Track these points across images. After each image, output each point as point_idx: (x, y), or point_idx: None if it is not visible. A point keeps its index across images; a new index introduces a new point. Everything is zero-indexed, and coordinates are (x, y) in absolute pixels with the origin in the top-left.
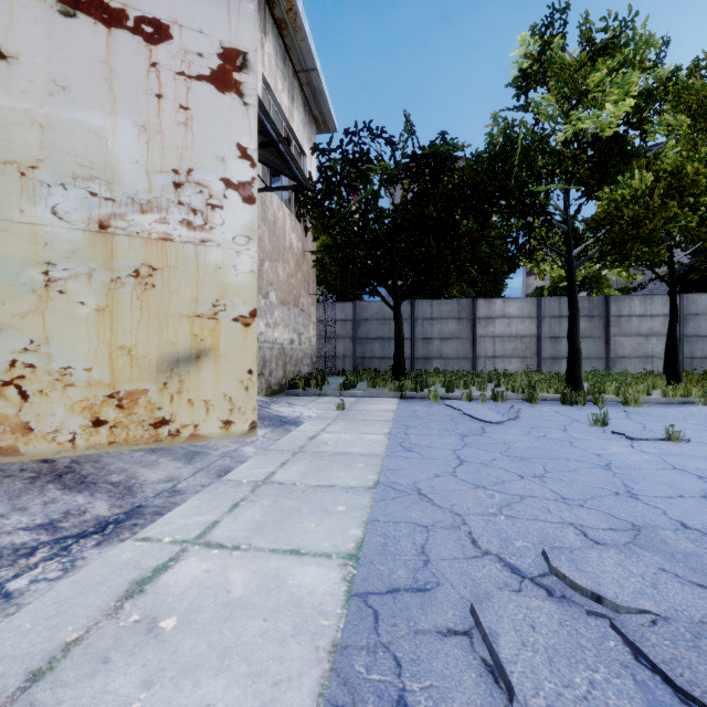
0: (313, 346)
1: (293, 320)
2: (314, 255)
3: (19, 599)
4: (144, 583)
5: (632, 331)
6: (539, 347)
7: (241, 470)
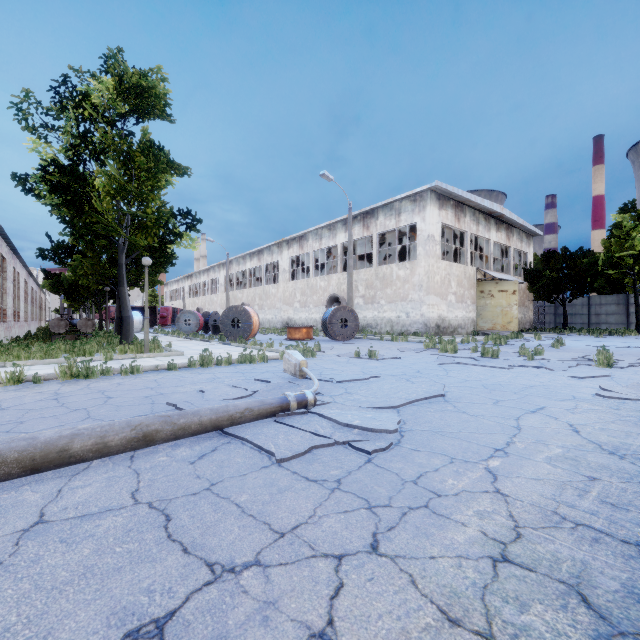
0: (530, 318)
1: (522, 311)
2: None
3: None
4: None
5: None
6: None
7: None
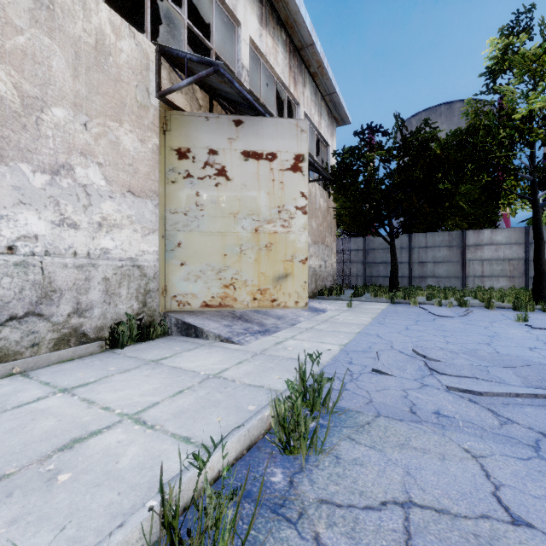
0: (334, 269)
1: (321, 253)
2: (334, 209)
3: (249, 342)
4: (279, 343)
5: None
6: (527, 268)
7: (300, 324)
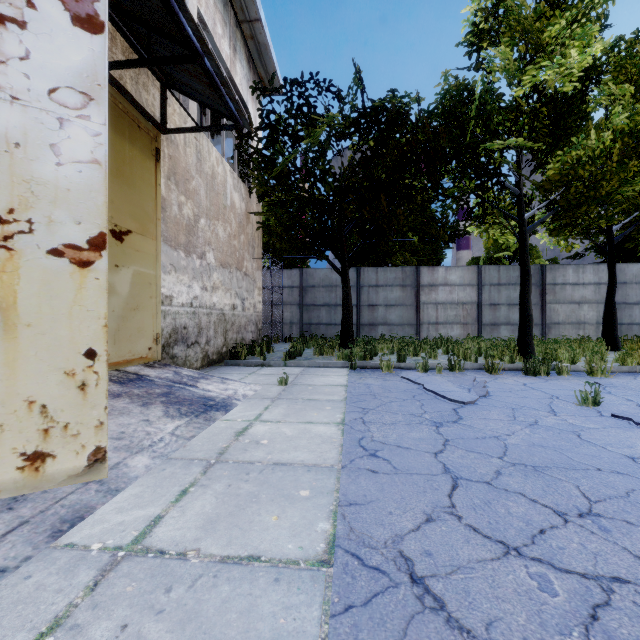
0: (258, 312)
1: (235, 285)
2: (259, 219)
3: None
4: None
5: (566, 299)
6: (480, 314)
7: (105, 512)
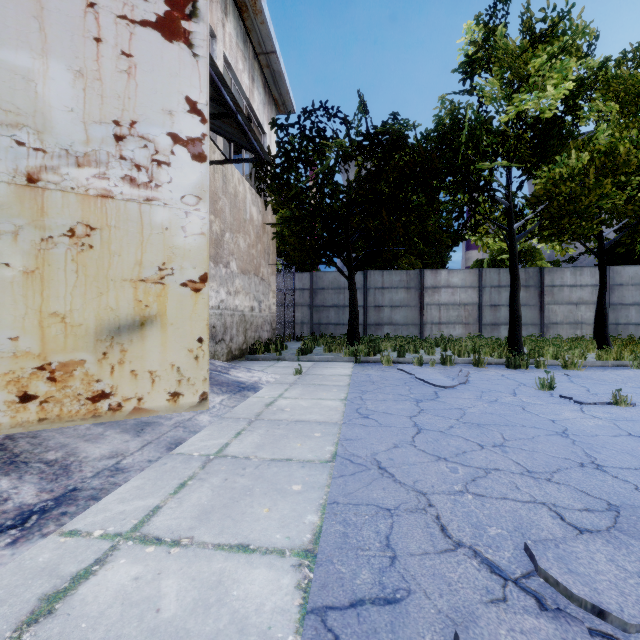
0: (272, 313)
1: (253, 289)
2: (273, 228)
3: None
4: (55, 600)
5: (564, 300)
6: (480, 314)
7: (193, 441)
